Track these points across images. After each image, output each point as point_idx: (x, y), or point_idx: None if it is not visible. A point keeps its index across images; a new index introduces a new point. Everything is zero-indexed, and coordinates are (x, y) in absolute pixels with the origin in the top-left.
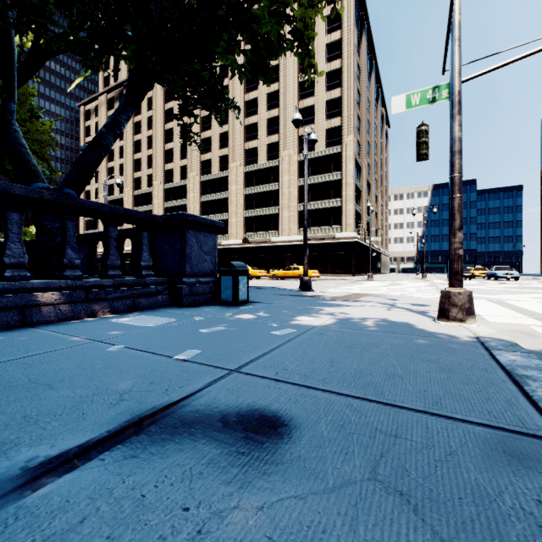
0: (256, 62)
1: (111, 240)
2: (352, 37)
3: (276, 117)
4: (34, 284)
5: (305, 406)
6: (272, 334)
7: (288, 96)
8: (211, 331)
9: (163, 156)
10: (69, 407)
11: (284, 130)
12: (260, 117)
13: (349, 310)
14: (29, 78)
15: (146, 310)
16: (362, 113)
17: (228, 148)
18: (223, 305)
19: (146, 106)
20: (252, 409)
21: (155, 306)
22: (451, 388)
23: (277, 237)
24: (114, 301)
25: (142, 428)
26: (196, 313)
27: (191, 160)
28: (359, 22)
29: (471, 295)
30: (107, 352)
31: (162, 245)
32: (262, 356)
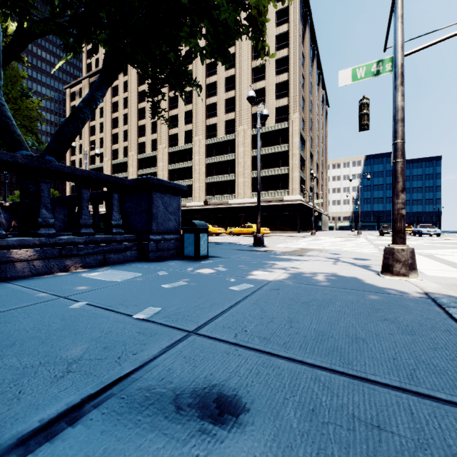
0: (215, 45)
1: (83, 201)
2: (298, 29)
3: (233, 97)
4: (9, 241)
5: (268, 381)
6: (230, 289)
7: (243, 80)
8: (172, 286)
9: (136, 131)
10: (6, 382)
11: (239, 109)
12: (219, 97)
13: (299, 264)
14: (14, 58)
15: (115, 264)
16: (305, 94)
17: (192, 124)
18: (186, 259)
19: (123, 88)
20: (210, 385)
21: (124, 261)
22: (421, 355)
23: (233, 200)
24: (86, 256)
25: (82, 414)
26: (161, 268)
27: (161, 134)
28: (303, 17)
29: (413, 251)
30: (69, 310)
31: (131, 205)
32: (221, 315)
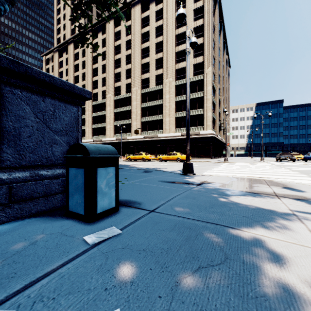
0: None
1: None
2: (211, 4)
3: (161, 58)
4: None
5: None
6: None
7: (169, 44)
8: None
9: (91, 84)
10: None
11: (166, 66)
12: (151, 58)
13: None
14: None
15: None
16: (215, 55)
17: (131, 79)
18: (72, 218)
19: (82, 54)
20: None
21: None
22: None
23: (162, 134)
24: None
25: None
26: None
27: (108, 87)
28: None
29: None
30: None
31: None
32: None
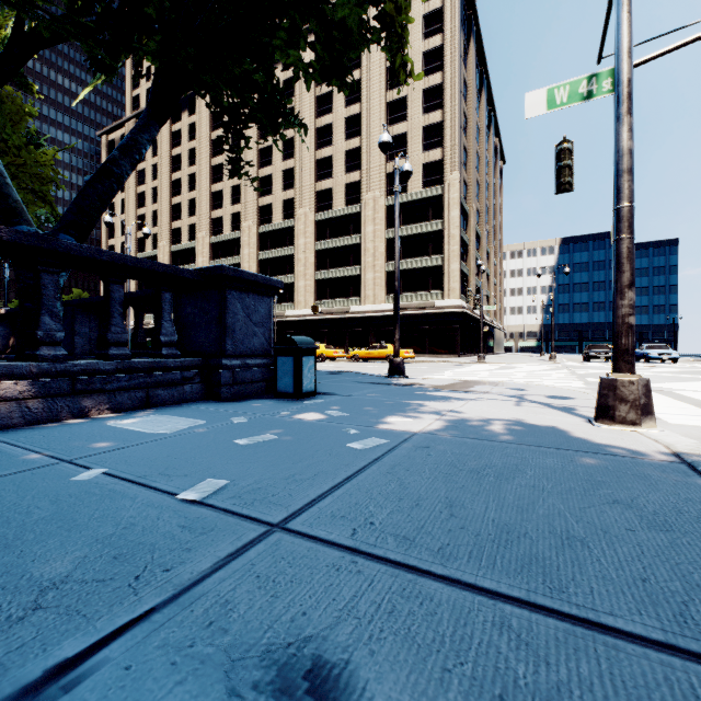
0: (328, 59)
1: (114, 304)
2: (457, 43)
3: (357, 148)
4: None
5: (411, 629)
6: (348, 447)
7: (372, 121)
8: (253, 442)
9: (209, 200)
10: None
11: (367, 166)
12: (336, 148)
13: (461, 406)
14: (8, 78)
15: (166, 406)
16: (469, 143)
17: (294, 190)
18: (281, 398)
19: (188, 135)
20: (300, 638)
21: (180, 401)
22: (692, 572)
23: (358, 306)
24: (117, 393)
25: None
26: (238, 411)
27: (246, 205)
28: (466, 24)
29: (648, 384)
30: (70, 484)
31: (193, 312)
32: (330, 493)
